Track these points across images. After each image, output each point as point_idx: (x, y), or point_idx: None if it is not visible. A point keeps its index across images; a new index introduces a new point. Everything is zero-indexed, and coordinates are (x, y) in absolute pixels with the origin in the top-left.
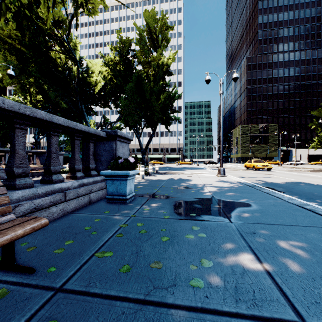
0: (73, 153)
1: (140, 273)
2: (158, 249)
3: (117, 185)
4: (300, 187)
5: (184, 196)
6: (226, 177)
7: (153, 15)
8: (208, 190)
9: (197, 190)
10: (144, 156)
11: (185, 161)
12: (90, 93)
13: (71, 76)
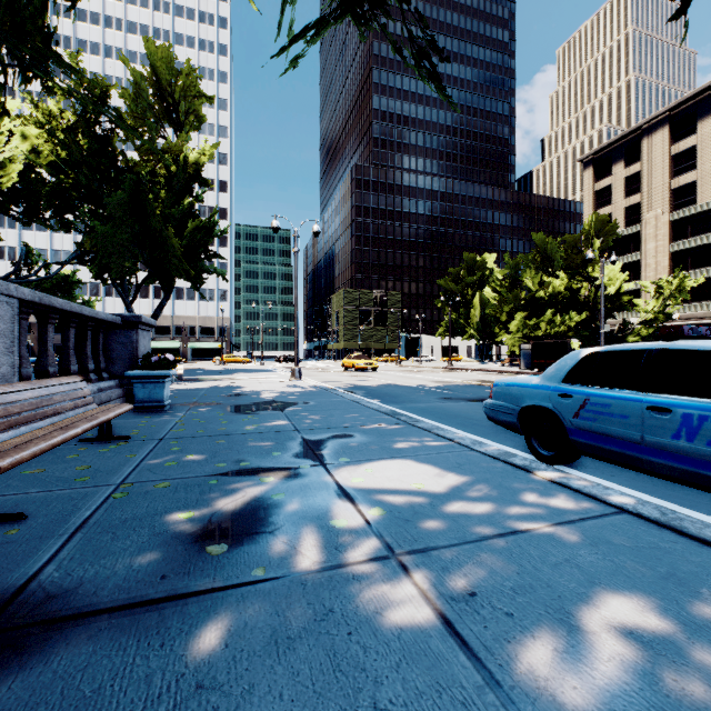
0: (84, 349)
1: (212, 432)
2: (221, 426)
3: (151, 389)
4: (383, 389)
5: (239, 402)
6: (303, 382)
7: (167, 54)
8: (270, 396)
9: (256, 397)
10: None
11: (237, 357)
12: None
13: None
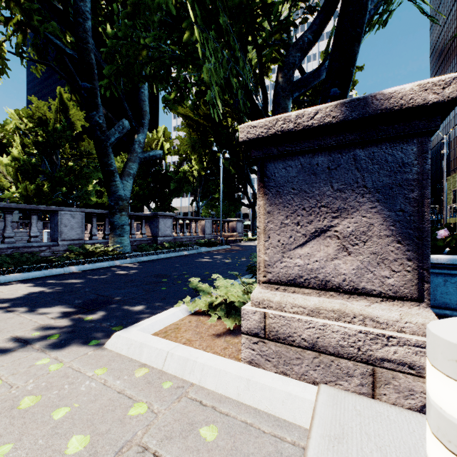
0: None
1: None
2: None
3: None
4: None
5: None
6: None
7: None
8: None
9: None
10: None
11: None
12: None
13: None
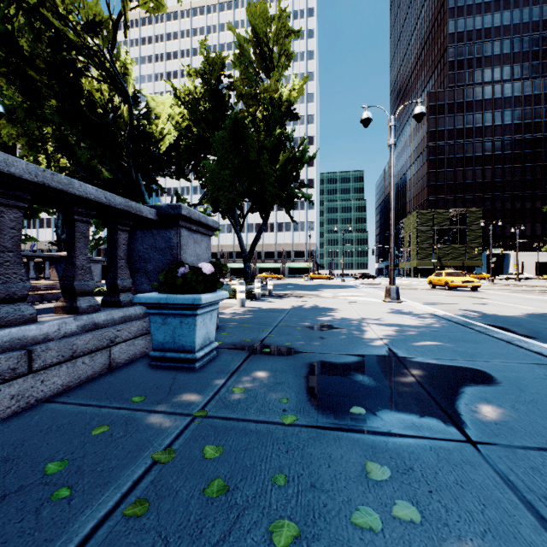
0: (72, 253)
1: None
2: None
3: (175, 327)
4: None
5: (328, 349)
6: (403, 304)
7: (263, 11)
8: (376, 335)
9: (353, 334)
10: (247, 265)
11: (321, 274)
12: (153, 153)
13: (117, 122)
